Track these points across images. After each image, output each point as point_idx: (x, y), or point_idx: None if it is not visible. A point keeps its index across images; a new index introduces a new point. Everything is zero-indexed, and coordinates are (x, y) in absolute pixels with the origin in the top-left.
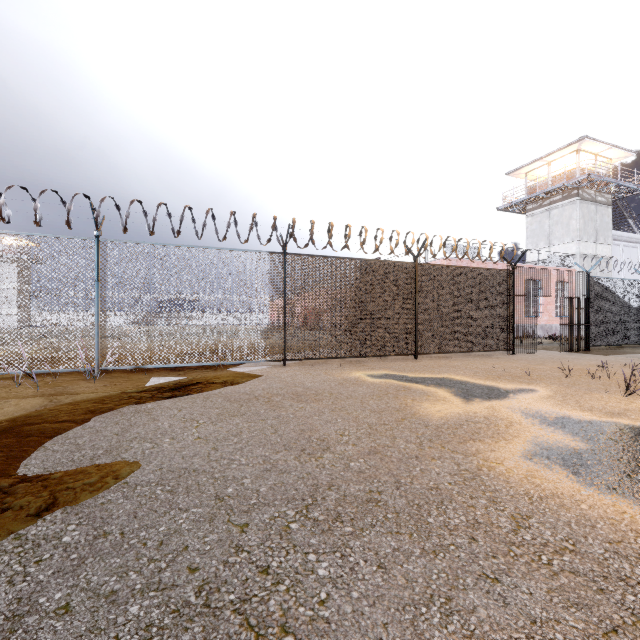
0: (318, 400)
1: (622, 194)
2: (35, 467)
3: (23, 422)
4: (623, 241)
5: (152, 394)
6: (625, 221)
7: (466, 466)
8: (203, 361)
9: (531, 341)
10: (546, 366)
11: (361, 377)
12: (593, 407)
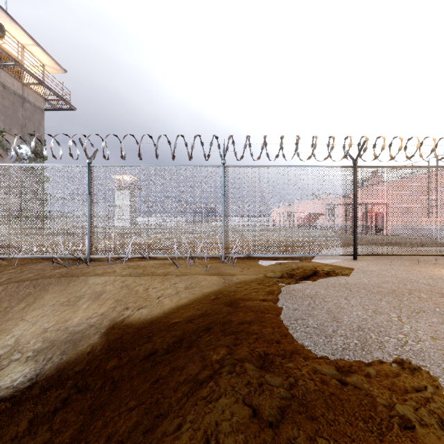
0: None
1: None
2: (318, 350)
3: (235, 297)
4: None
5: (294, 280)
6: None
7: None
8: (291, 253)
9: None
10: None
11: None
12: None
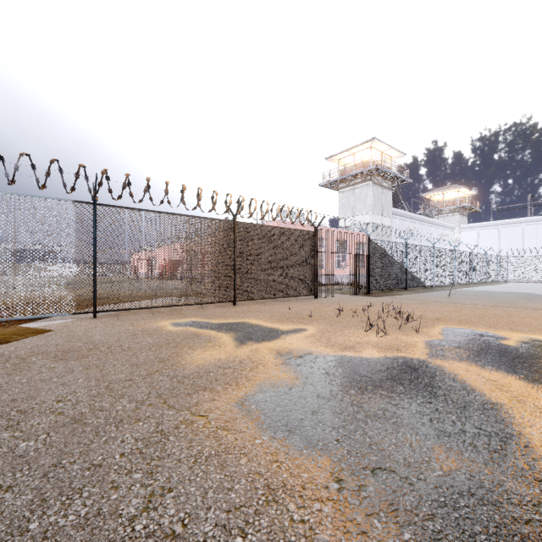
0: (84, 356)
1: (398, 182)
2: None
3: None
4: (399, 216)
5: None
6: (400, 202)
7: (166, 425)
8: None
9: (337, 287)
10: (331, 307)
11: (164, 326)
12: (336, 342)
